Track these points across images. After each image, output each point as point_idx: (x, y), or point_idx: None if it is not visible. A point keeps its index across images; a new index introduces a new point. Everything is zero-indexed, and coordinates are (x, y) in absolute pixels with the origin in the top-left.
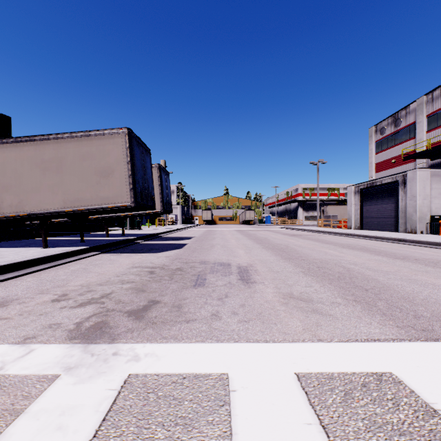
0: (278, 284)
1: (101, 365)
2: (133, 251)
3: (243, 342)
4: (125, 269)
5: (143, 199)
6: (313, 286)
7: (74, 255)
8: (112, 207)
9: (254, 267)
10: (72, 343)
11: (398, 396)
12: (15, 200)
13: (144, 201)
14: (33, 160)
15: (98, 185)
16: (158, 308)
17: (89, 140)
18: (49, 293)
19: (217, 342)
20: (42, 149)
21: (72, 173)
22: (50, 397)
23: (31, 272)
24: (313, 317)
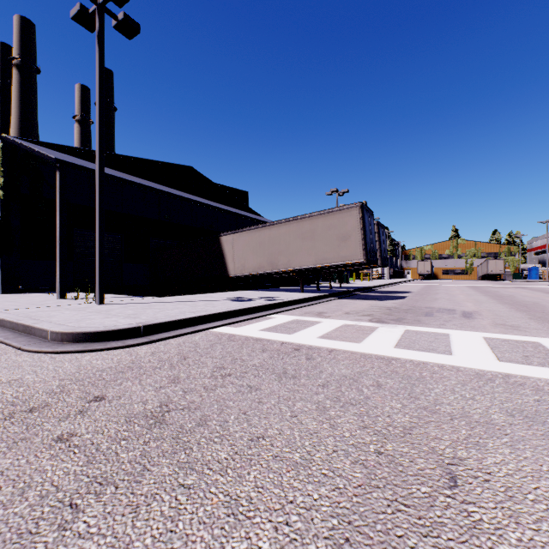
0: (495, 320)
1: (392, 327)
2: (361, 299)
3: (458, 330)
4: (368, 307)
5: (371, 256)
6: (529, 323)
7: (324, 298)
8: (349, 264)
9: (479, 312)
10: (374, 323)
11: (530, 343)
12: (285, 260)
13: (371, 258)
14: (296, 233)
15: (339, 247)
16: (405, 320)
17: (332, 215)
18: (338, 311)
19: (443, 329)
20: (301, 225)
21: (321, 240)
22: (381, 329)
23: (313, 304)
24: (511, 330)
